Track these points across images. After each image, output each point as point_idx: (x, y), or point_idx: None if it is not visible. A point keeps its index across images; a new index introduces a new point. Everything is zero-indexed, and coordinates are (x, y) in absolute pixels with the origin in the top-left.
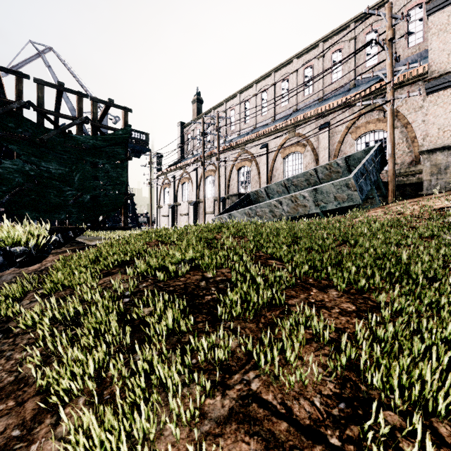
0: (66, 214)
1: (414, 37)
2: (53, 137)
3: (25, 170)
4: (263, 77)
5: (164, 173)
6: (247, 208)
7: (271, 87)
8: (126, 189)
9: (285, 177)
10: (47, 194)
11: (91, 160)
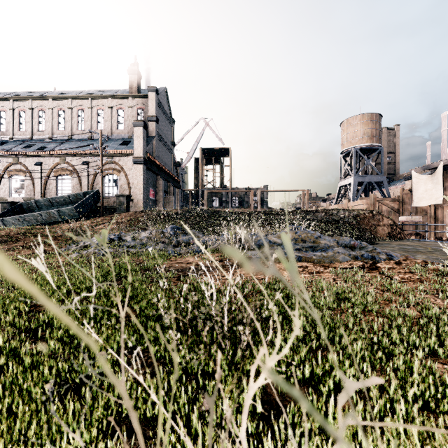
0: None
1: None
2: None
3: None
4: (40, 98)
5: None
6: (18, 216)
7: (49, 109)
8: None
9: (57, 190)
10: None
11: None
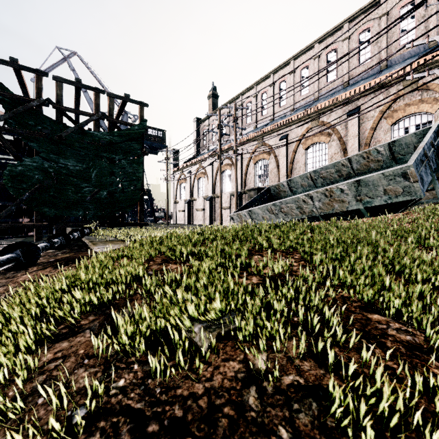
0: (83, 211)
1: None
2: (71, 134)
3: (44, 168)
4: (281, 67)
5: (180, 168)
6: (270, 203)
7: (290, 75)
8: (142, 184)
9: (306, 169)
10: (65, 191)
11: (107, 156)
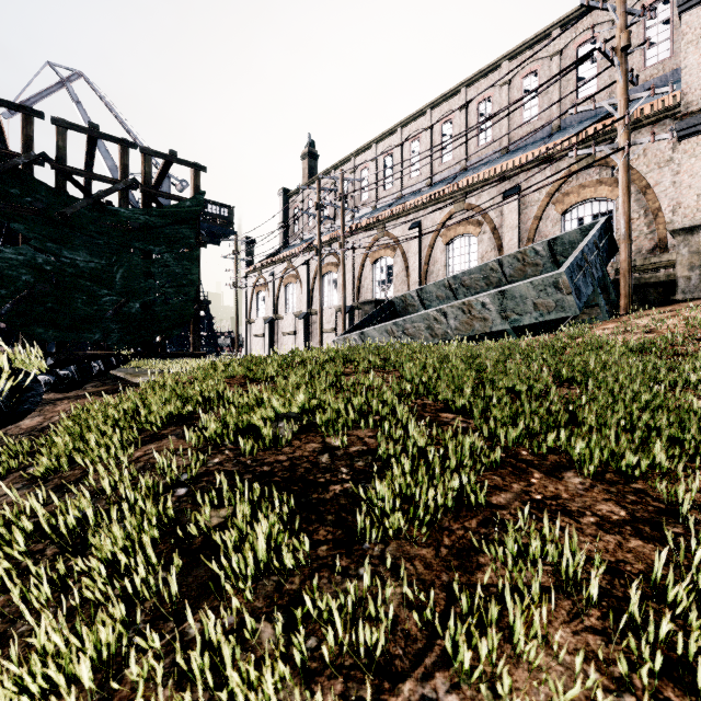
0: (102, 333)
1: (654, 50)
2: (82, 211)
3: (37, 263)
4: (413, 117)
5: (257, 268)
6: (390, 322)
7: (426, 132)
8: (197, 293)
9: (448, 274)
10: (72, 301)
11: (141, 247)
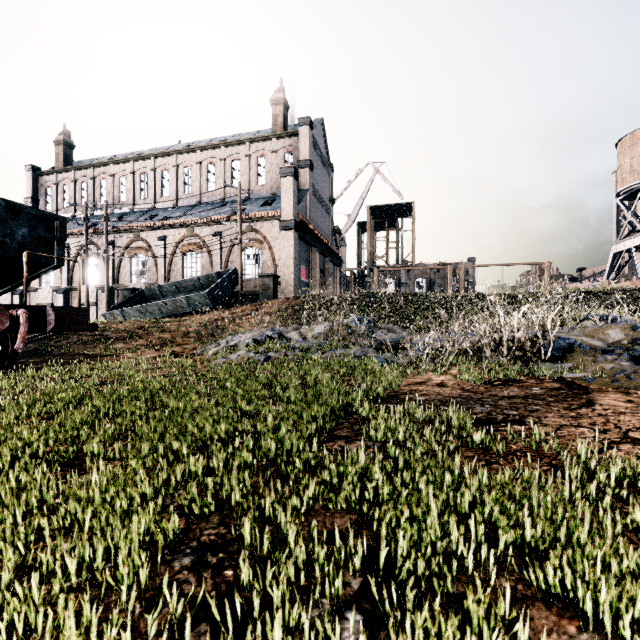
0: None
1: None
2: None
3: None
4: (163, 154)
5: None
6: (139, 306)
7: (173, 168)
8: None
9: (184, 273)
10: None
11: None
